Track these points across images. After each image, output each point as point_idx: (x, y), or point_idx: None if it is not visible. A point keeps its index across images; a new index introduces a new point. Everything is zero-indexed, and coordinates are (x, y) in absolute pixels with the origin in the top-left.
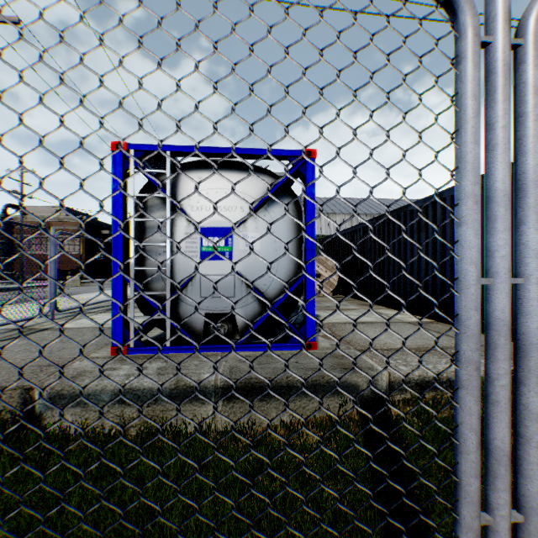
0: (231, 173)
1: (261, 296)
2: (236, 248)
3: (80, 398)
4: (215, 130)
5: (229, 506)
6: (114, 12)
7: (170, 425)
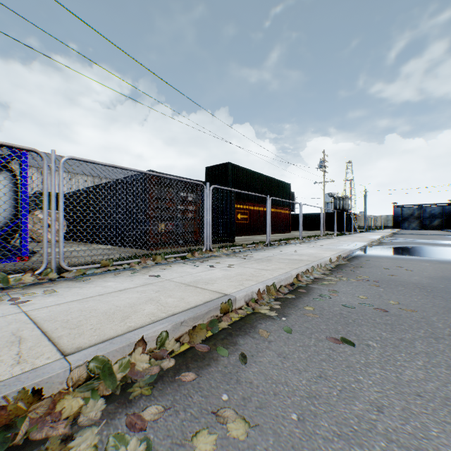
0: None
1: None
2: None
3: None
4: None
5: None
6: None
7: None
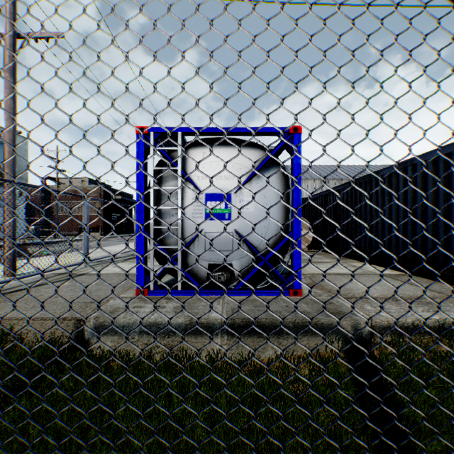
0: (229, 148)
1: (303, 251)
2: (234, 210)
3: (167, 326)
4: (267, 121)
5: (241, 421)
6: (192, 34)
7: (185, 354)
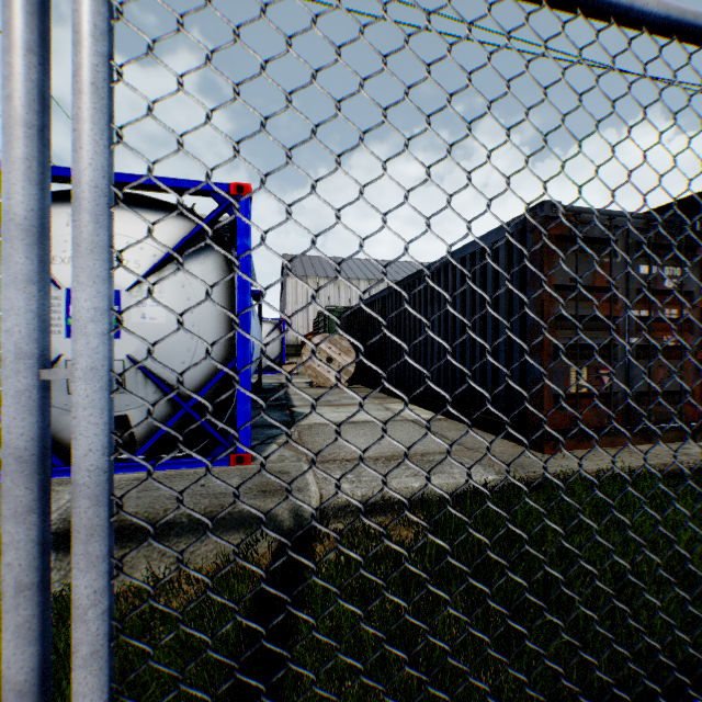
0: (125, 211)
1: None
2: (127, 321)
3: None
4: None
5: None
6: None
7: None
